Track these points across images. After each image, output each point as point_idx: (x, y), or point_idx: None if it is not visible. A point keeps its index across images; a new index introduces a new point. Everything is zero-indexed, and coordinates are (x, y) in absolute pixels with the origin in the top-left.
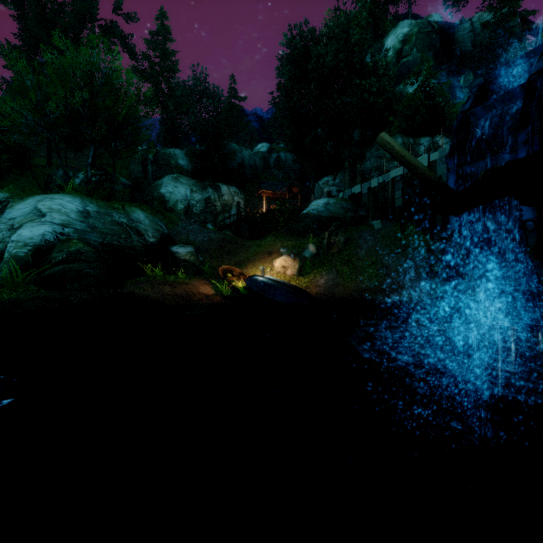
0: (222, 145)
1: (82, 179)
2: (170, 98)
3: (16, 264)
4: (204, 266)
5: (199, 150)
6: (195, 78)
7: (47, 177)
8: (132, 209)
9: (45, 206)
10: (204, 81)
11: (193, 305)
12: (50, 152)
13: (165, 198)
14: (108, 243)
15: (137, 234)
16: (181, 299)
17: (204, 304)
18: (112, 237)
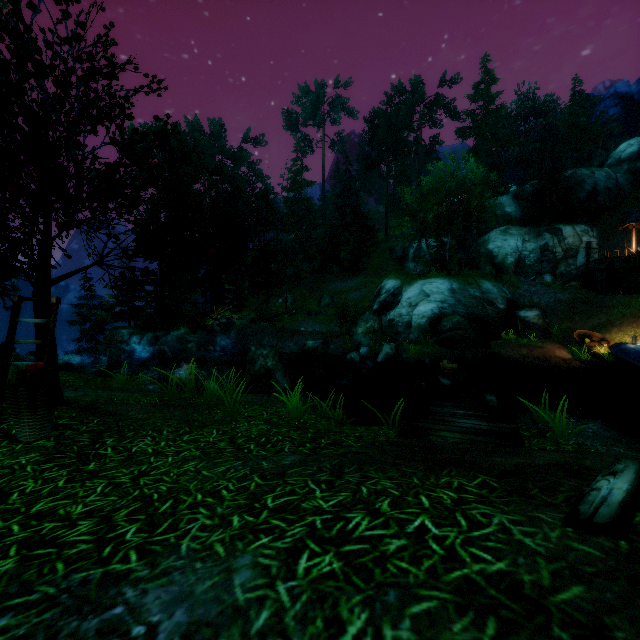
0: (563, 178)
1: (415, 248)
2: (494, 143)
3: (421, 330)
4: (552, 329)
5: (531, 192)
6: (520, 99)
7: (390, 251)
8: (481, 281)
9: (428, 289)
10: (532, 98)
11: (551, 367)
12: (387, 227)
13: (492, 253)
14: (470, 312)
15: (489, 303)
16: (539, 360)
17: (561, 366)
18: (472, 307)
